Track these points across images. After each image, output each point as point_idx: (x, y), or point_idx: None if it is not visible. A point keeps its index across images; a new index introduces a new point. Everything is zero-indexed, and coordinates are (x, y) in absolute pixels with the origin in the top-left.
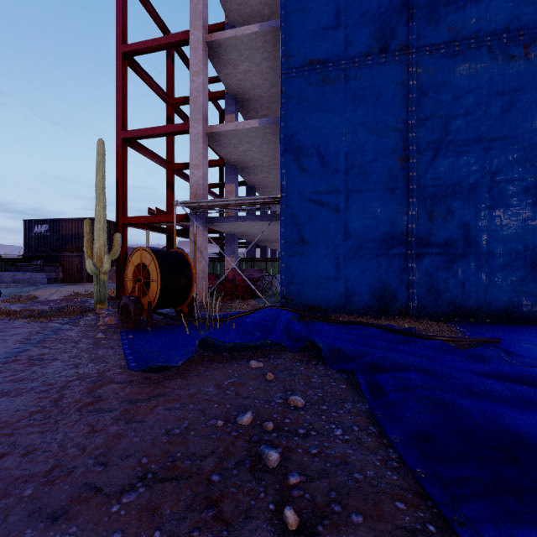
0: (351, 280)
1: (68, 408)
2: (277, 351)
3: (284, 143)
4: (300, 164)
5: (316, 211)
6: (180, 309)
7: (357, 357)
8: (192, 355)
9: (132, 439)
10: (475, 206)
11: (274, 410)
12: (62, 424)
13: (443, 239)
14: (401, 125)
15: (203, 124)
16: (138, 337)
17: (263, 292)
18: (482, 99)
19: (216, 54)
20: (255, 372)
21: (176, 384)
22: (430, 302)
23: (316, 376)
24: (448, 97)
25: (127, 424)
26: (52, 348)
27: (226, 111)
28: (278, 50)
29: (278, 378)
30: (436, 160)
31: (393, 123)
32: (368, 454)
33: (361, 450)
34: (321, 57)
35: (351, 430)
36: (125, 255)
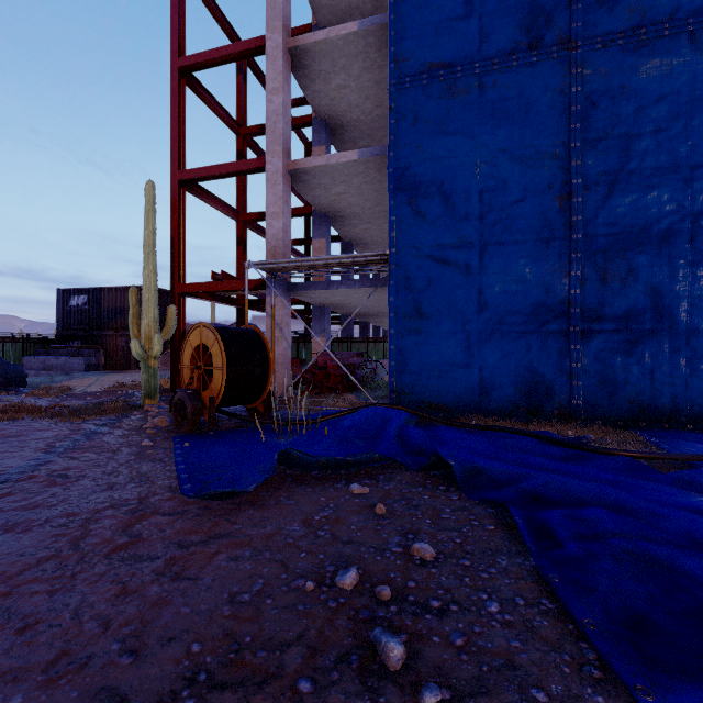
0: (487, 368)
1: (92, 552)
2: (388, 470)
3: (394, 180)
4: (416, 208)
5: (439, 273)
6: (254, 406)
7: (506, 481)
8: (269, 475)
9: (179, 608)
10: (670, 263)
11: (391, 565)
12: (81, 580)
13: (622, 310)
14: (560, 150)
15: (284, 159)
16: (197, 446)
17: (364, 383)
18: (680, 108)
19: (302, 64)
20: (358, 501)
21: (246, 518)
22: (603, 399)
23: (448, 509)
24: (629, 108)
25: (173, 583)
26: (82, 460)
27: (314, 141)
28: (385, 56)
29: (392, 512)
30: (612, 198)
31: (548, 148)
32: (548, 650)
33: (534, 642)
34: (446, 59)
35: (514, 604)
36: (182, 334)
